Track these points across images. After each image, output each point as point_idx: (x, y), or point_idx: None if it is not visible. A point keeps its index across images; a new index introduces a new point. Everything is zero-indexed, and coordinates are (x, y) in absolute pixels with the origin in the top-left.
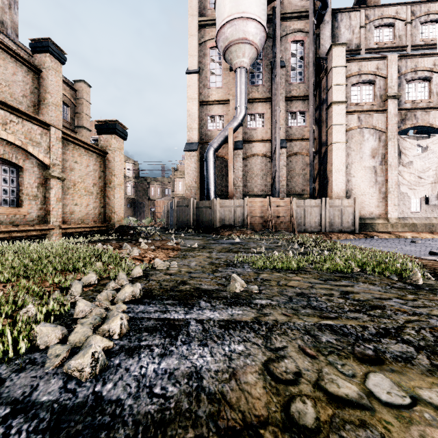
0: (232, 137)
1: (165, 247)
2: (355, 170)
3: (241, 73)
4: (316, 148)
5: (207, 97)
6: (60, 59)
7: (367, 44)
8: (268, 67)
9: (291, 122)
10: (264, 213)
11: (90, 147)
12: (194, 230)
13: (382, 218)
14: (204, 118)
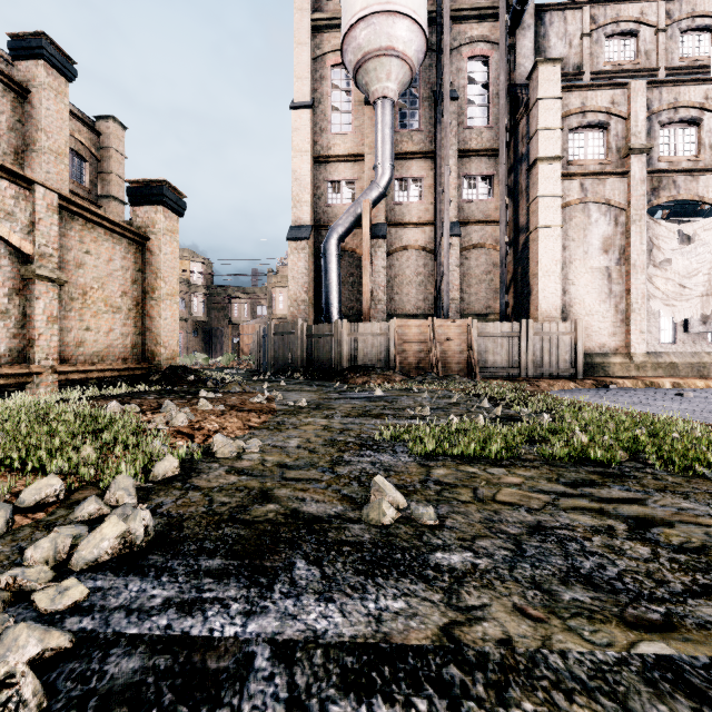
0: (369, 215)
1: (246, 407)
2: (576, 273)
3: (384, 108)
4: (509, 236)
5: (326, 149)
6: (65, 71)
7: (593, 64)
8: (429, 100)
9: (467, 193)
10: (424, 346)
11: (115, 226)
12: (304, 374)
13: (620, 354)
14: (322, 184)
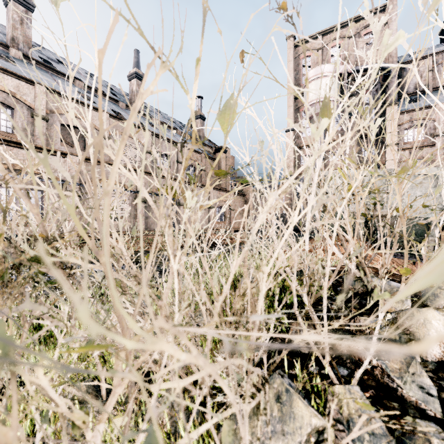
0: None
1: None
2: None
3: None
4: None
5: (299, 144)
6: (225, 152)
7: (435, 83)
8: None
9: (364, 153)
10: None
11: (241, 194)
12: None
13: None
14: (298, 157)
